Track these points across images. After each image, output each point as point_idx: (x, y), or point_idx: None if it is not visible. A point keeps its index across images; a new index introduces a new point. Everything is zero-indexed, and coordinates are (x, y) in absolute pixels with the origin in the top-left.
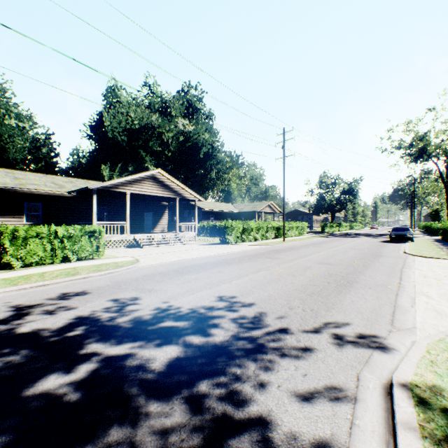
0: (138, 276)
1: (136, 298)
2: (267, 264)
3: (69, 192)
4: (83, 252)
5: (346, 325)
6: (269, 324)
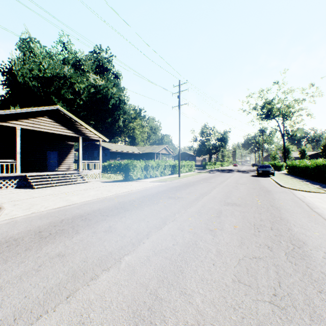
0: None
1: None
2: (171, 208)
3: None
4: None
5: None
6: None
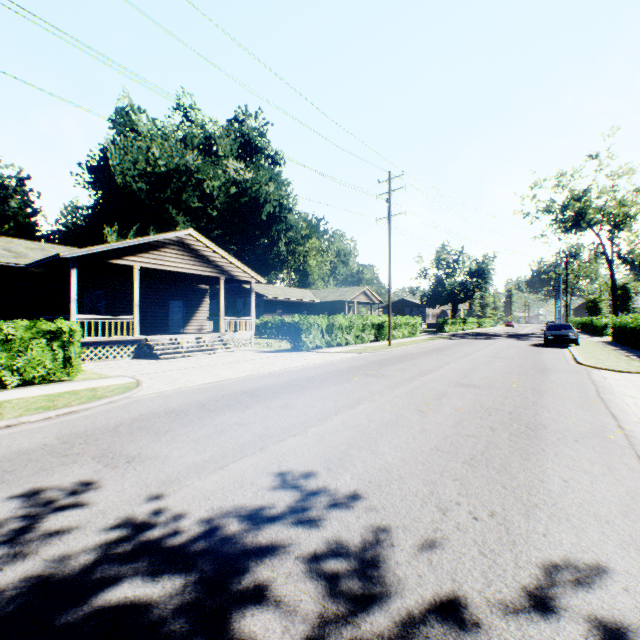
0: (123, 421)
1: (87, 486)
2: (369, 387)
3: (31, 265)
4: (34, 370)
5: (601, 576)
6: (405, 579)
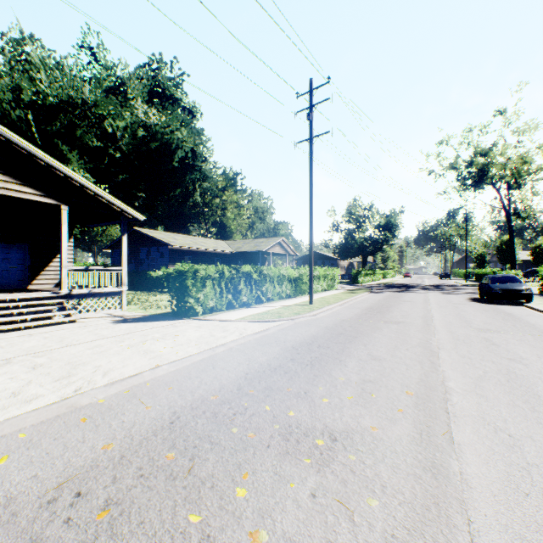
0: None
1: None
2: None
3: None
4: None
5: None
6: None
